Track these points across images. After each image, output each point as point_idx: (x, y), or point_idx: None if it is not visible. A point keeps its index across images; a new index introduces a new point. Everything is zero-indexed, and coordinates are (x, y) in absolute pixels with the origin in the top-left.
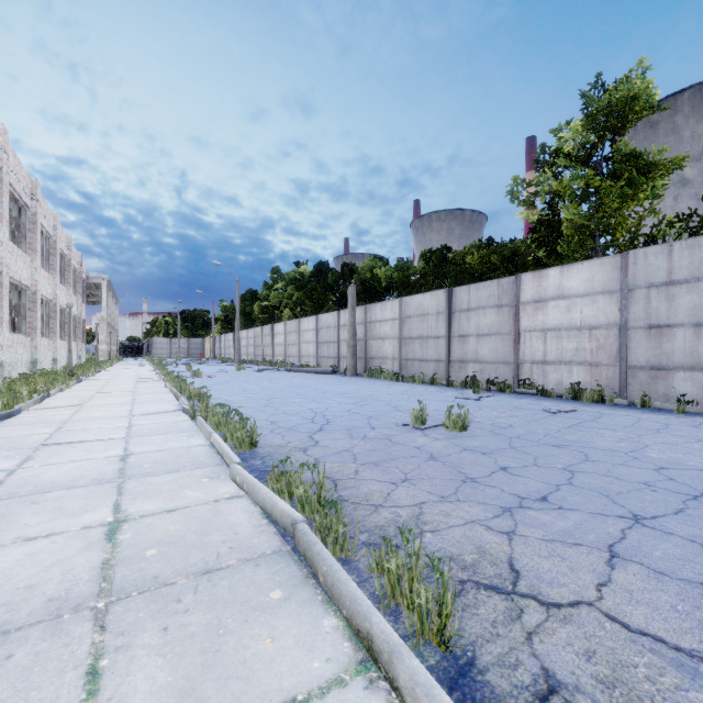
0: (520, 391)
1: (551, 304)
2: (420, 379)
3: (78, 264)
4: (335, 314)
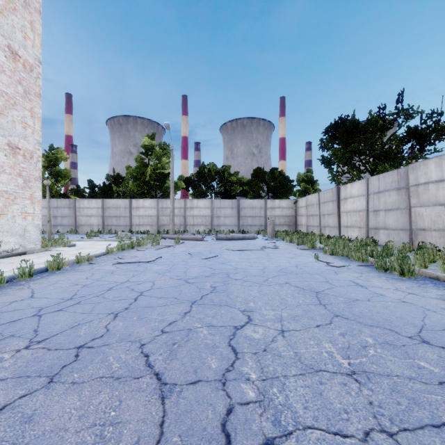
0: None
1: None
2: None
3: None
4: None
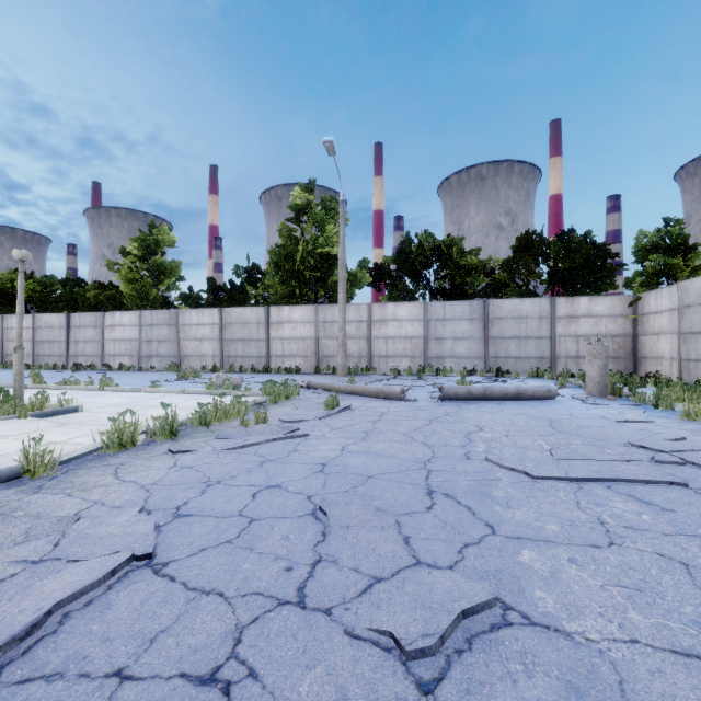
0: (102, 369)
1: (118, 328)
2: (46, 367)
3: None
4: None
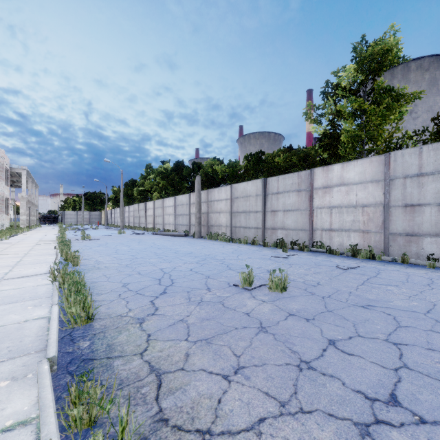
0: (314, 250)
1: (335, 189)
2: (244, 241)
3: (1, 158)
4: (187, 196)
